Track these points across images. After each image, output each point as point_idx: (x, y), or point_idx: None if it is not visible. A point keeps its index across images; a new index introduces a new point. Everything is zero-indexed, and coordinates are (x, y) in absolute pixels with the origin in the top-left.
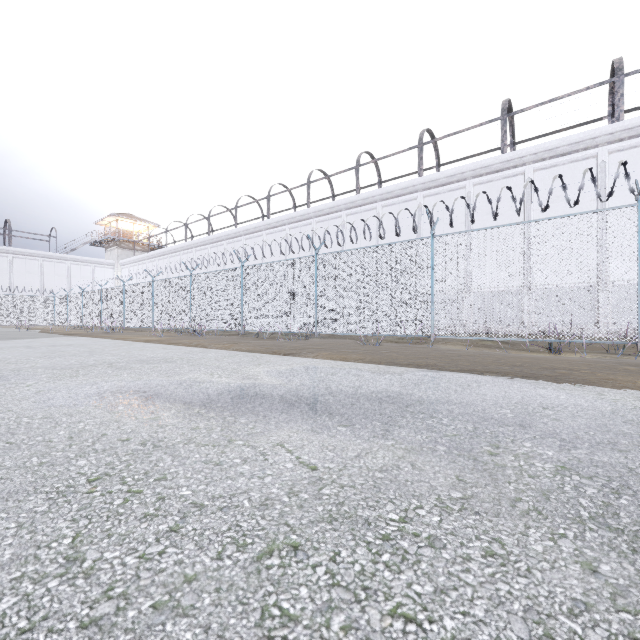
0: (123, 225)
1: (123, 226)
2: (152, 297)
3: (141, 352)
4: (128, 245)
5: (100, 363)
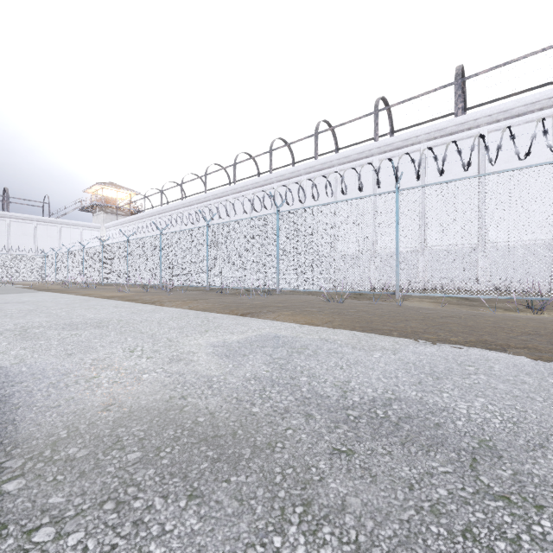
0: (108, 193)
1: (108, 194)
2: (127, 255)
3: (84, 311)
4: (112, 210)
5: (14, 328)
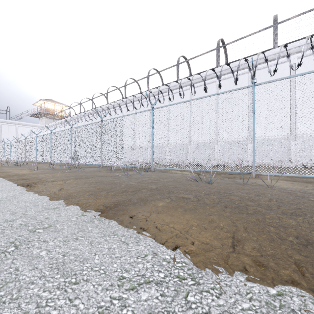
0: (49, 106)
1: (49, 106)
2: (50, 143)
3: None
4: (51, 116)
5: None
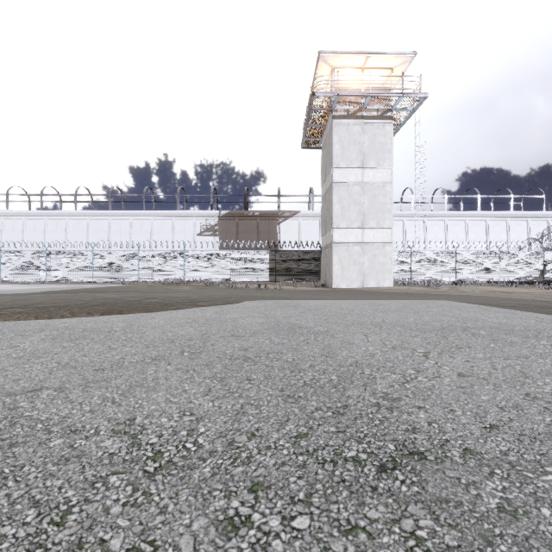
0: None
1: None
2: None
3: None
4: None
5: None
